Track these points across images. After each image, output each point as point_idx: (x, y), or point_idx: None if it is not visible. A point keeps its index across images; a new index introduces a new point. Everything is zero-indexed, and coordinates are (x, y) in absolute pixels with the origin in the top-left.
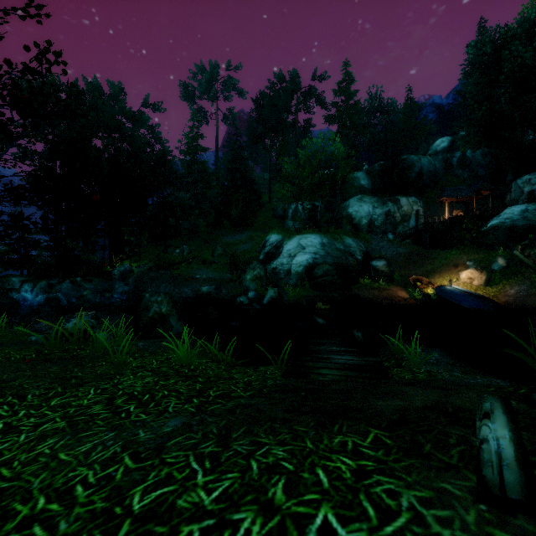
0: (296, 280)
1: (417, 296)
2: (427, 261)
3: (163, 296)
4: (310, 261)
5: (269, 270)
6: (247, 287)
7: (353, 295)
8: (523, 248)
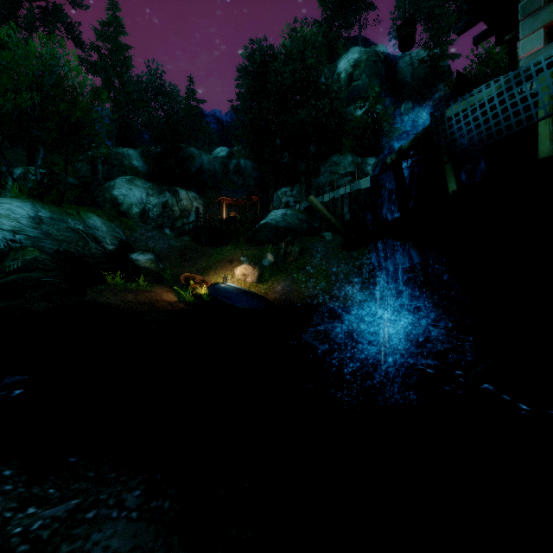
0: None
1: (188, 299)
2: (203, 257)
3: None
4: None
5: None
6: None
7: (84, 302)
8: (287, 245)
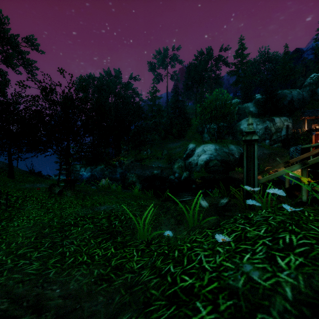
0: (200, 168)
1: None
2: (280, 158)
3: (134, 174)
4: (207, 158)
5: (187, 163)
6: (175, 171)
7: (228, 176)
8: None
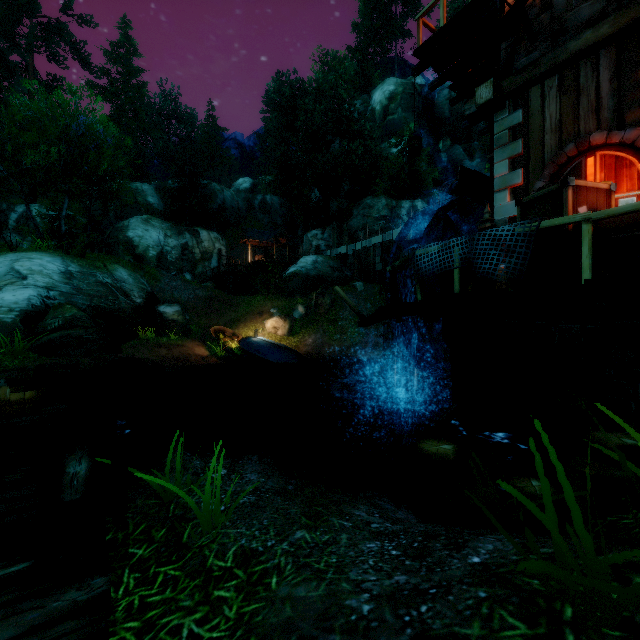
0: None
1: (220, 353)
2: (231, 308)
3: None
4: (36, 302)
5: None
6: None
7: (123, 358)
8: (318, 296)
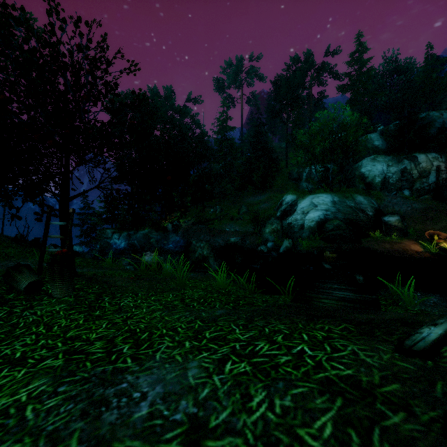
0: (309, 234)
1: (433, 250)
2: (446, 216)
3: (204, 243)
4: (321, 217)
5: (285, 224)
6: (266, 239)
7: (362, 247)
8: None
